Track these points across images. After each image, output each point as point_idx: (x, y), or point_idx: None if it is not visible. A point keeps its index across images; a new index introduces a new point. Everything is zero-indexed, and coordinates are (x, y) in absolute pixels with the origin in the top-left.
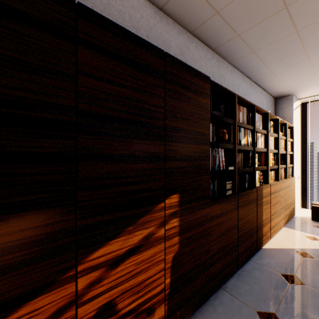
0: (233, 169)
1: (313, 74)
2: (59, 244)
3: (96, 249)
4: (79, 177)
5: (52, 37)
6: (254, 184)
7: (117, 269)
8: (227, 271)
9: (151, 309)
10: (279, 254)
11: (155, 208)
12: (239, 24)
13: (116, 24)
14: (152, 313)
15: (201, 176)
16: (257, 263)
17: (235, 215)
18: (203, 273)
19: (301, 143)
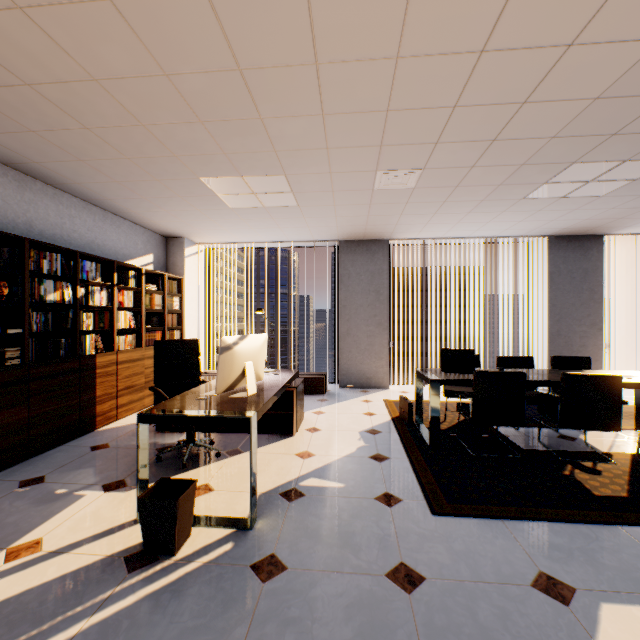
0: (22, 332)
1: (184, 222)
2: None
3: None
4: None
5: None
6: (78, 351)
7: None
8: (2, 459)
9: None
10: (112, 431)
11: None
12: (30, 154)
13: None
14: None
15: None
16: (71, 445)
17: (23, 389)
18: None
19: (207, 300)
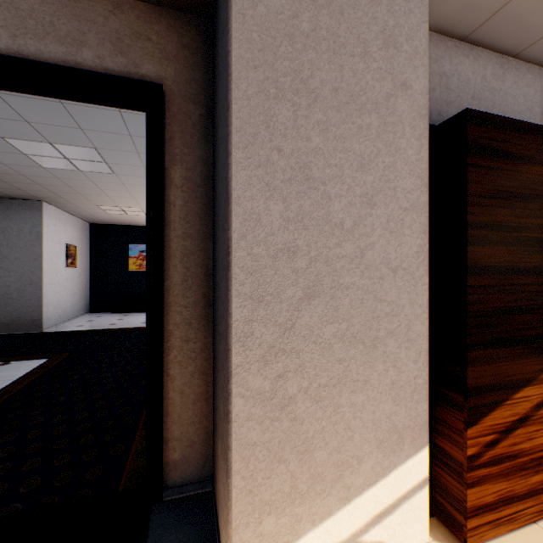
0: None
1: None
2: (537, 346)
3: None
4: None
5: (533, 167)
6: None
7: None
8: None
9: None
10: None
11: None
12: None
13: None
14: None
15: None
16: None
17: None
18: None
19: None
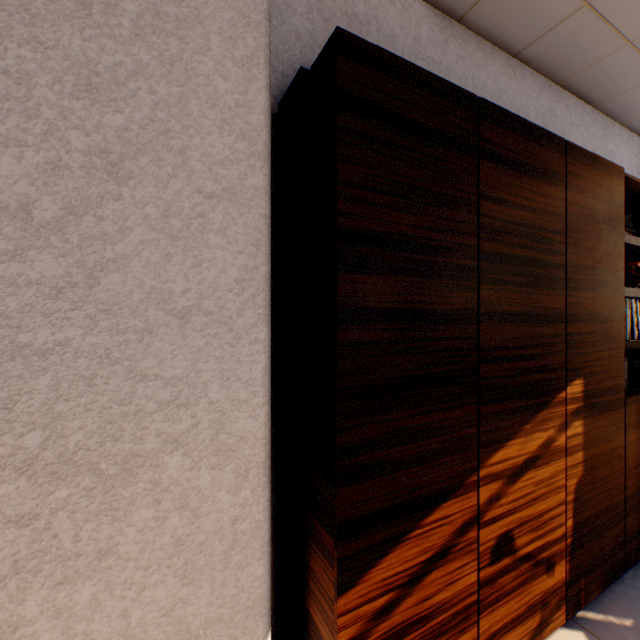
0: None
1: None
2: (463, 435)
3: (495, 450)
4: (480, 344)
5: (457, 155)
6: None
7: (514, 486)
8: None
9: (549, 562)
10: None
11: (554, 399)
12: None
13: (513, 115)
14: (550, 569)
15: (611, 350)
16: None
17: None
18: (614, 526)
19: None
